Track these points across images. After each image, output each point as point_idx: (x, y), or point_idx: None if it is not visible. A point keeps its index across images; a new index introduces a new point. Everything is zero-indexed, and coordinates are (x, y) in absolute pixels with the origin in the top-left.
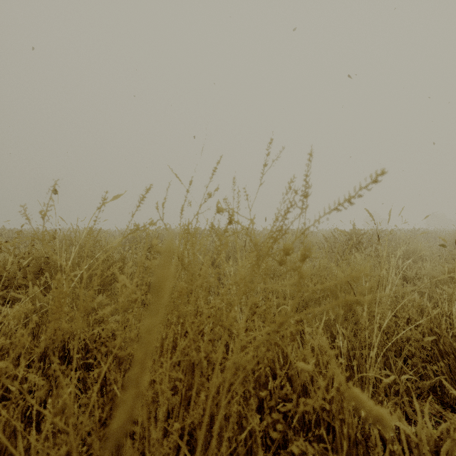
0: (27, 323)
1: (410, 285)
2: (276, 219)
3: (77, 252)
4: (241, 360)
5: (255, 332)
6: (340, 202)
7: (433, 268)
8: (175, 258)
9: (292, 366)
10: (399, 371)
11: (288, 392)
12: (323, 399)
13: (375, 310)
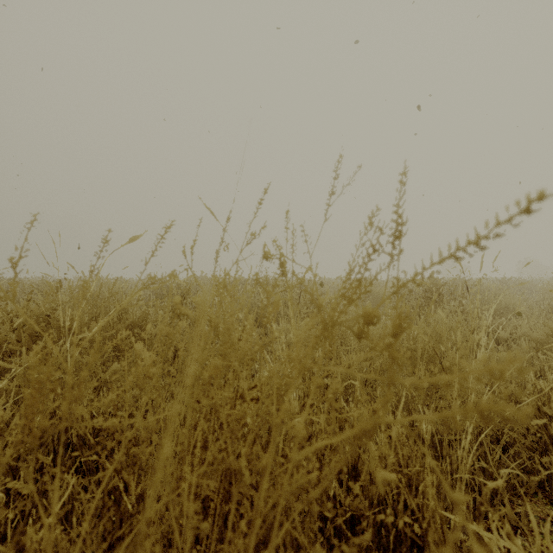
0: (20, 400)
1: (503, 348)
2: (350, 269)
3: (86, 308)
4: (301, 481)
5: (317, 427)
6: (459, 245)
7: (532, 327)
8: (204, 325)
9: (362, 460)
10: (497, 462)
11: (362, 505)
12: (403, 505)
13: (468, 384)
